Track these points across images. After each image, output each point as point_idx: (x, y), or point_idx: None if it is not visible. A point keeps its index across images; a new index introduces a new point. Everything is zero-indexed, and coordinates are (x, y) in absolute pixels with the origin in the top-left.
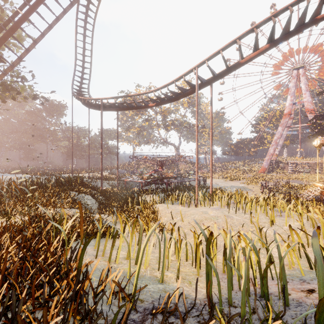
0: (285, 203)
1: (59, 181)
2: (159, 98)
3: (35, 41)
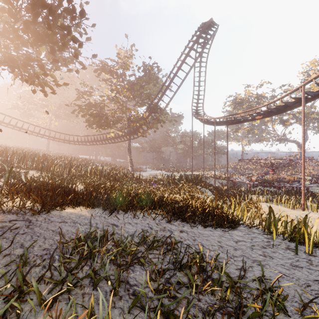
0: None
1: (189, 178)
2: (266, 112)
3: (175, 92)
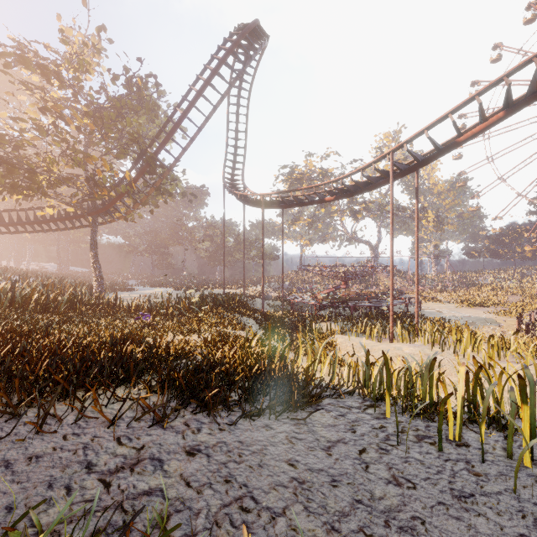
0: (523, 345)
1: (218, 301)
2: (340, 190)
3: (192, 138)
